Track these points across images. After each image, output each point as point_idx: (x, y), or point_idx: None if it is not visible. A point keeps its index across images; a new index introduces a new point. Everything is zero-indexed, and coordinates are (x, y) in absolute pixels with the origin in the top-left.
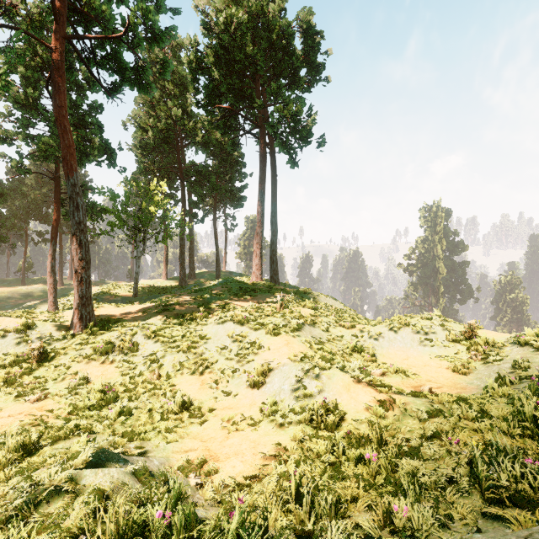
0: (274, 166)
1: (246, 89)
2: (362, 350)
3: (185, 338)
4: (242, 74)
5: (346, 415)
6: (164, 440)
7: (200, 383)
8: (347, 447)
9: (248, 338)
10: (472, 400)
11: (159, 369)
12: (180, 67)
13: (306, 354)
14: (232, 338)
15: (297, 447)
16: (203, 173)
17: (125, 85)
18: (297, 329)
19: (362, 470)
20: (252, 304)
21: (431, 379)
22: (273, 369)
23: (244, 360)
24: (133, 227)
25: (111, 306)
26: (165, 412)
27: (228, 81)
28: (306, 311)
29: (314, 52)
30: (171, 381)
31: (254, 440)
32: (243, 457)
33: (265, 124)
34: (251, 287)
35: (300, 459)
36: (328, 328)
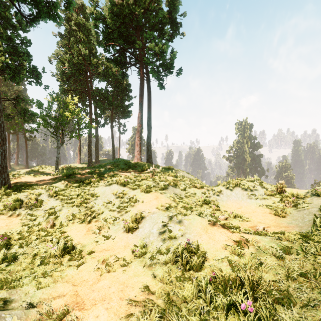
0: (149, 88)
1: (130, 36)
2: (209, 203)
3: (80, 196)
4: (128, 26)
5: (207, 254)
6: (35, 287)
7: (86, 230)
8: (216, 292)
9: (128, 195)
10: (314, 236)
11: (55, 219)
12: (88, 23)
13: (170, 205)
14: (115, 196)
15: (164, 291)
16: (103, 94)
17: (41, 18)
18: (164, 188)
19: (235, 320)
20: (132, 173)
21: (260, 221)
22: (145, 216)
23: (123, 211)
24: (54, 127)
25: (30, 176)
26: (47, 256)
27: (119, 29)
28: (170, 178)
29: (175, 13)
30: (63, 228)
31: (123, 281)
32: (109, 303)
33: (143, 57)
34: (133, 164)
35: (166, 304)
36: (185, 188)
